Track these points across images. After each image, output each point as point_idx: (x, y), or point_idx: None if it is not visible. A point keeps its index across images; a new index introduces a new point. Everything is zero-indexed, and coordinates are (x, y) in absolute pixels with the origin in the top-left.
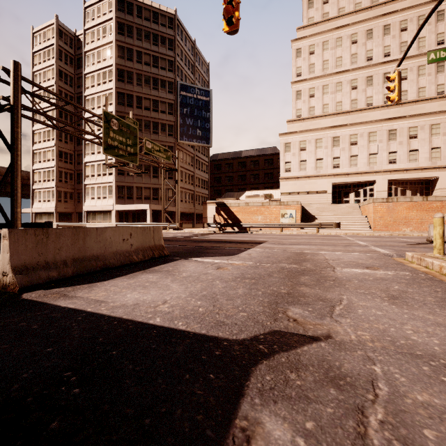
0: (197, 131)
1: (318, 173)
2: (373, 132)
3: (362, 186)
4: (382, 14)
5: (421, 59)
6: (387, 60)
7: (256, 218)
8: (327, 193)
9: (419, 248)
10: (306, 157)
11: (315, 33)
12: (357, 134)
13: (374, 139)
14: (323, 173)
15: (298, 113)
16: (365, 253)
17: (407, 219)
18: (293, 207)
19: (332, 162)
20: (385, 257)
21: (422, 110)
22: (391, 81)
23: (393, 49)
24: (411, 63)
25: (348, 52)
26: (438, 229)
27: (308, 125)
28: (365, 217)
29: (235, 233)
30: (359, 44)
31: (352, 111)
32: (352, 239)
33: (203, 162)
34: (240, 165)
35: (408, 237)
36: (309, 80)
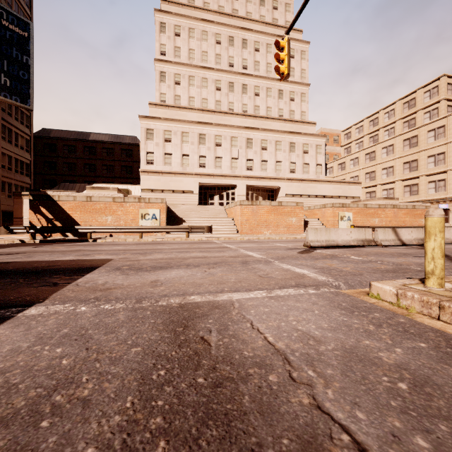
0: (1, 77)
1: (185, 170)
2: (235, 136)
3: (226, 189)
4: (241, 27)
5: (269, 82)
6: (245, 72)
7: (104, 219)
8: (193, 193)
9: (326, 260)
10: (172, 151)
11: (181, 13)
12: (221, 136)
13: (236, 144)
14: (189, 171)
15: (162, 97)
16: (301, 286)
17: (267, 222)
18: (156, 205)
19: (198, 161)
20: (357, 300)
21: (270, 127)
22: (280, 50)
23: (249, 64)
24: (262, 83)
25: (213, 50)
26: (440, 239)
27: (173, 114)
28: (232, 220)
29: (63, 242)
30: (223, 47)
31: (217, 112)
32: (233, 247)
33: (20, 133)
34: (88, 150)
35: (278, 241)
36: (175, 64)
